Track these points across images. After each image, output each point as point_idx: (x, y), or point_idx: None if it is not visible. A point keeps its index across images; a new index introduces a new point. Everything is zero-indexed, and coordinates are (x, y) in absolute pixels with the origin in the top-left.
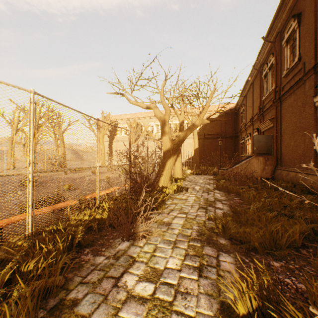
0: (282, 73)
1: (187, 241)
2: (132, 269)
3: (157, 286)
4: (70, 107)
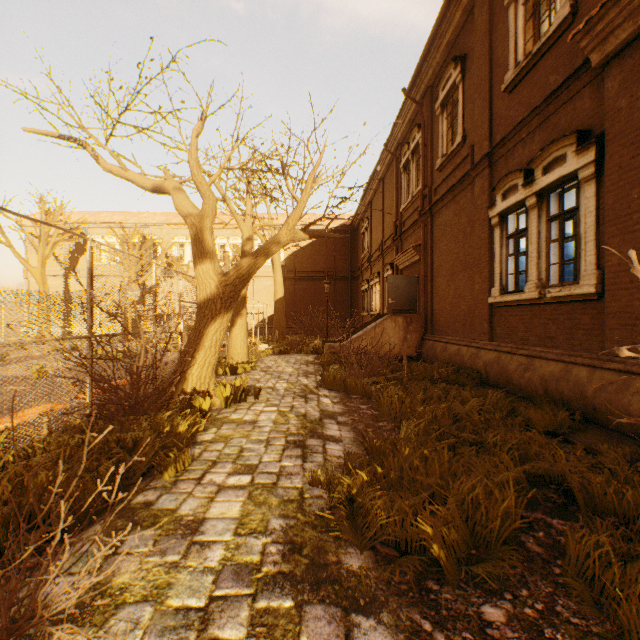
0: (435, 163)
1: (248, 598)
2: None
3: None
4: None
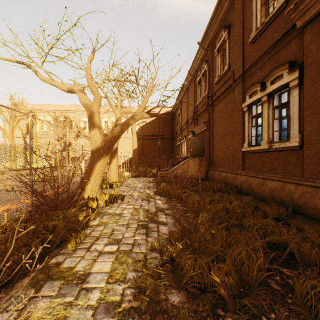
0: (214, 80)
1: None
2: None
3: None
4: None
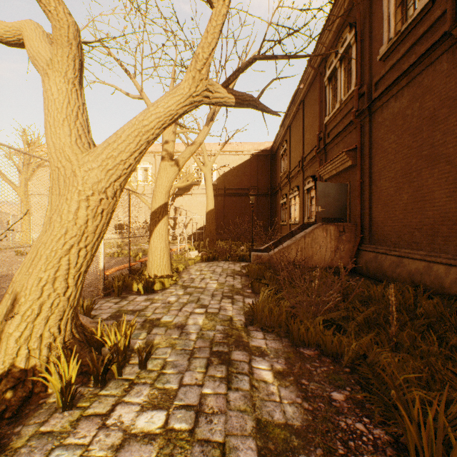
0: (374, 55)
1: None
2: None
3: None
4: None
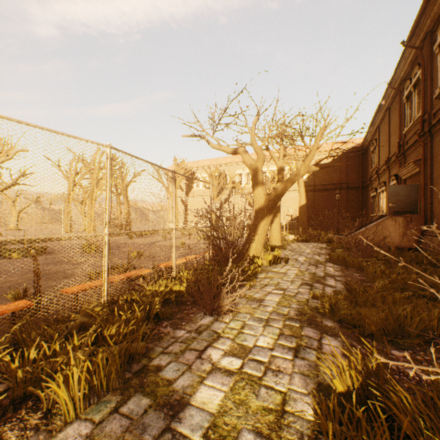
0: (433, 92)
1: (282, 320)
2: (217, 344)
3: (245, 362)
4: (144, 160)
